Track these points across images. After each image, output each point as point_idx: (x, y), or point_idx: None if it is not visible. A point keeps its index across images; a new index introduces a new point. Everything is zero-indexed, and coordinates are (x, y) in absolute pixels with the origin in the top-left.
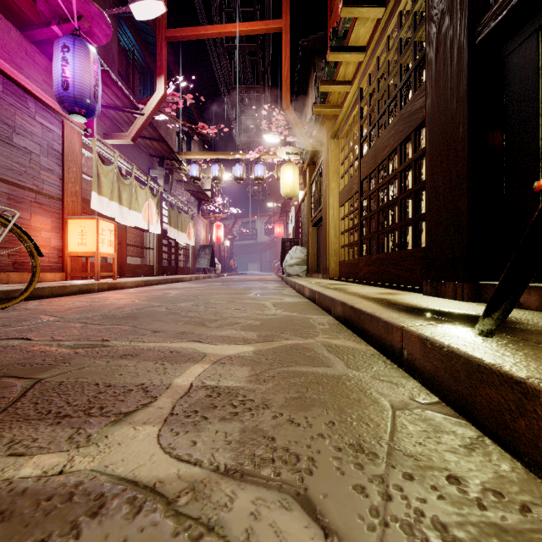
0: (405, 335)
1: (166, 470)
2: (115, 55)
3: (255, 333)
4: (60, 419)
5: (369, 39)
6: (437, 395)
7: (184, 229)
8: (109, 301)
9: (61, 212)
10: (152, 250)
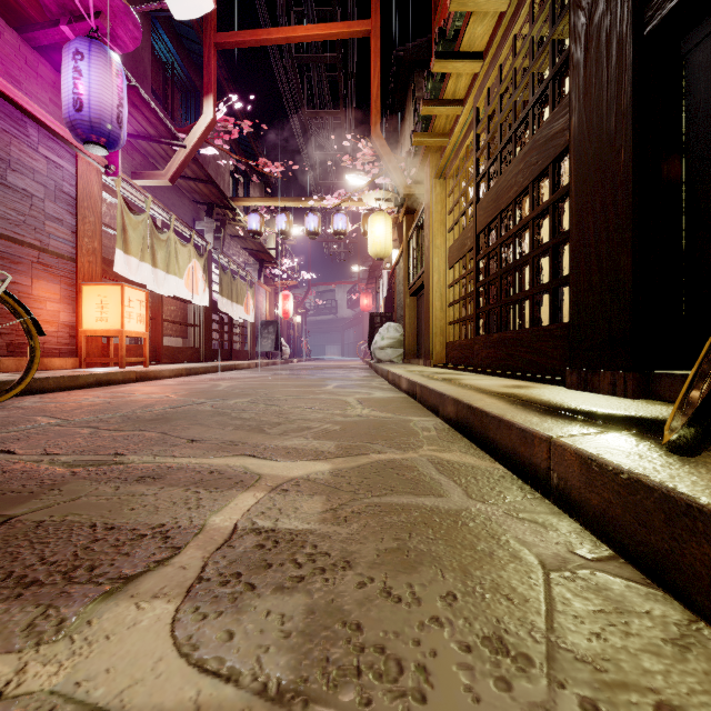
0: (554, 451)
1: (177, 692)
2: (148, 68)
3: (333, 443)
4: (23, 589)
5: (488, 42)
6: (610, 544)
7: (240, 299)
8: (136, 396)
9: (74, 276)
10: (198, 327)
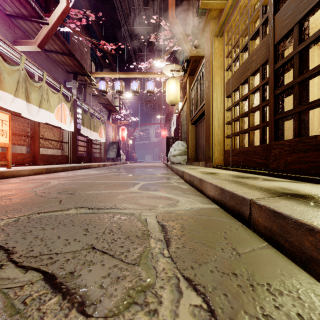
0: None
1: None
2: None
3: None
4: None
5: None
6: None
7: (96, 129)
8: None
9: None
10: (67, 143)
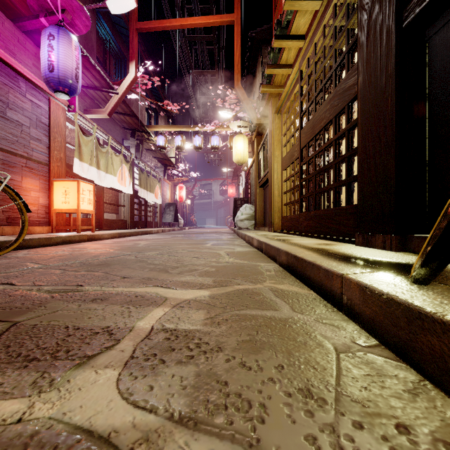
0: (344, 282)
1: (122, 418)
2: (94, 44)
3: (211, 278)
4: (28, 362)
5: (308, 28)
6: (376, 338)
7: (152, 189)
8: (87, 250)
9: (48, 175)
10: (126, 207)
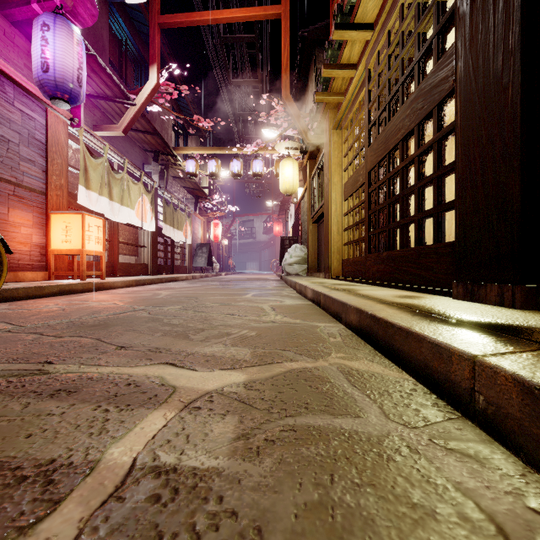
0: (480, 371)
1: None
2: (106, 43)
3: (249, 349)
4: None
5: (378, 14)
6: None
7: (180, 226)
8: (89, 303)
9: (44, 206)
10: (147, 248)
